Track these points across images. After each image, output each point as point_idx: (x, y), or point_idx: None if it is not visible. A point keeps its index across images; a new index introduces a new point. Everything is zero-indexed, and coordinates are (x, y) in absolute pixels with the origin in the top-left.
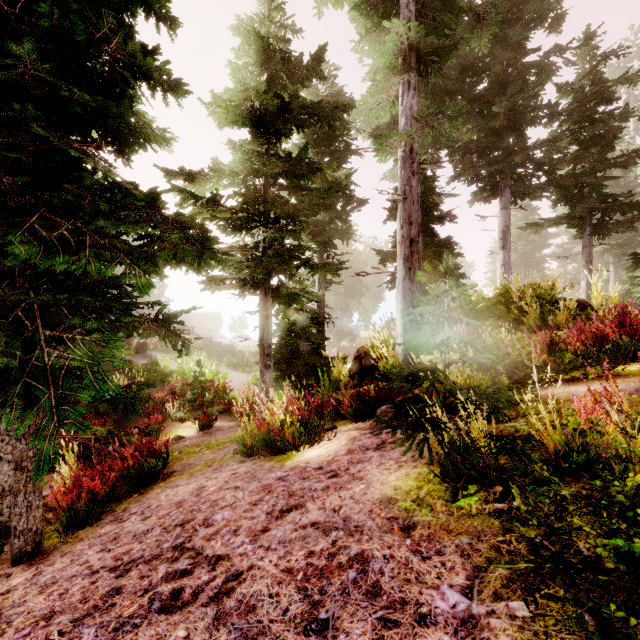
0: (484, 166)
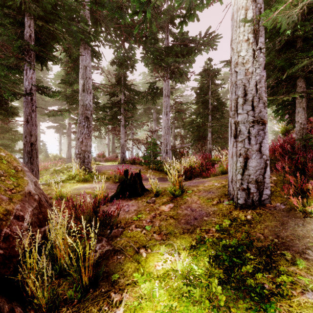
0: (55, 127)
